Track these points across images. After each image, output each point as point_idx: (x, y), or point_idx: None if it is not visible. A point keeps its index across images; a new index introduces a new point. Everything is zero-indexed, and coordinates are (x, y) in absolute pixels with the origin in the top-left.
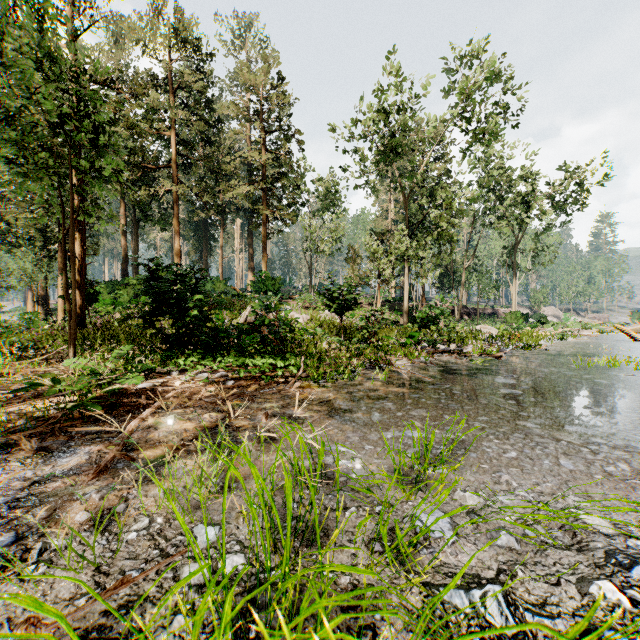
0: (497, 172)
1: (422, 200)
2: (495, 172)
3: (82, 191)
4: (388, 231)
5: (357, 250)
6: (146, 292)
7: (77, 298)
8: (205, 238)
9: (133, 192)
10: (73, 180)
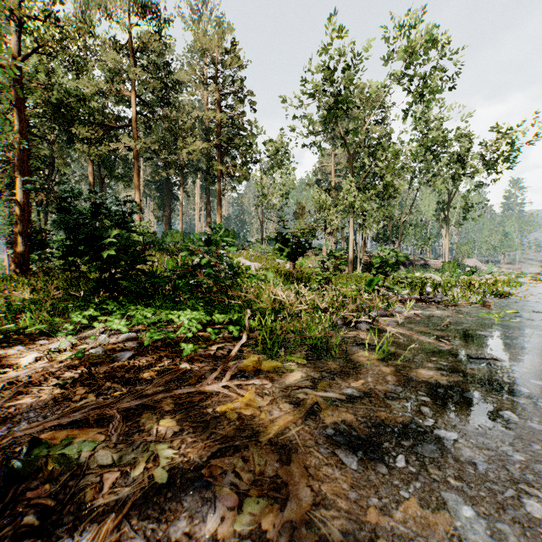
0: (433, 133)
1: (364, 159)
2: (431, 133)
3: (25, 133)
4: (333, 187)
5: (304, 206)
6: (61, 228)
7: (19, 243)
8: (168, 196)
9: (94, 148)
10: (15, 121)
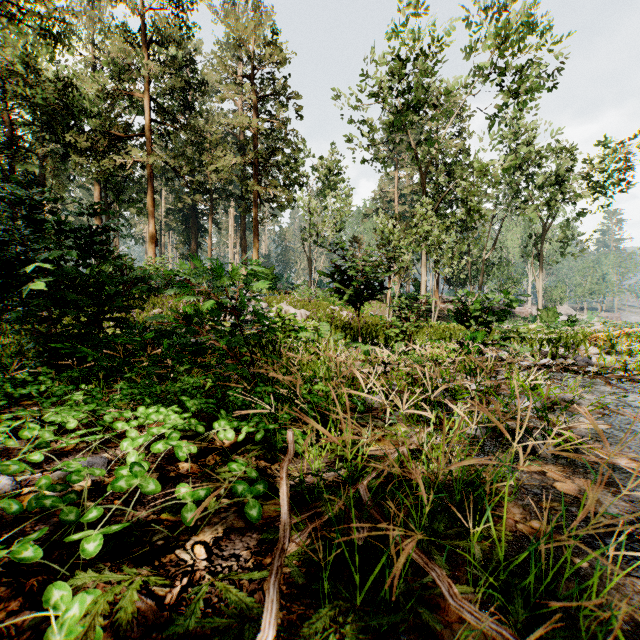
0: (525, 148)
1: (438, 180)
2: (522, 148)
3: None
4: (400, 215)
5: (362, 240)
6: None
7: None
8: (194, 229)
9: (95, 163)
10: None
